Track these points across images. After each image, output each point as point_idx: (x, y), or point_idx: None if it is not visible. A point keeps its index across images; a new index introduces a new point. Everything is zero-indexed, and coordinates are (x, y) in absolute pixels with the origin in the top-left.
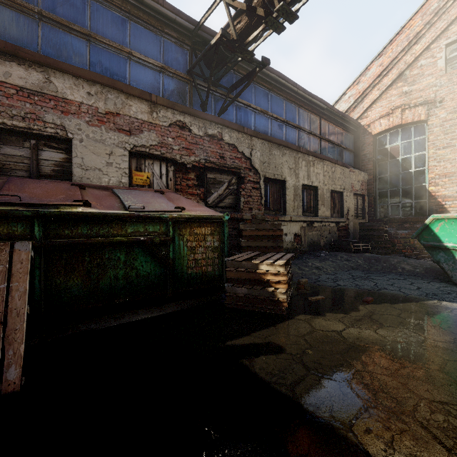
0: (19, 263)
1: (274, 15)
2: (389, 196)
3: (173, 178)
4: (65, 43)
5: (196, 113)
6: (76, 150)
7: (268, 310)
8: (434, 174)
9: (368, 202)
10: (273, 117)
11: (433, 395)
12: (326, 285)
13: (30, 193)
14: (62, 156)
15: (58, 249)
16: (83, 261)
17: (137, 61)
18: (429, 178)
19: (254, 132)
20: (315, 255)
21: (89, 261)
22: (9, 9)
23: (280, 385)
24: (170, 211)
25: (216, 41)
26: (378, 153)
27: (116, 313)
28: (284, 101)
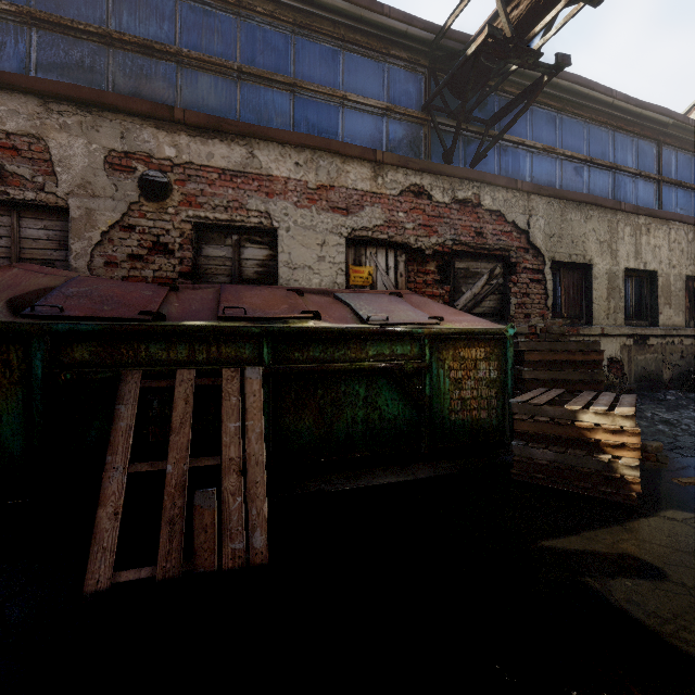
0: (252, 395)
1: None
2: None
3: (404, 272)
4: (266, 103)
5: (440, 169)
6: (282, 243)
7: (599, 493)
8: None
9: None
10: (565, 156)
11: None
12: None
13: (249, 303)
14: (266, 253)
15: (287, 378)
16: (314, 395)
17: (353, 106)
18: None
19: (534, 186)
20: (654, 397)
21: (322, 396)
22: (208, 74)
23: (686, 642)
24: (423, 323)
25: (477, 47)
26: None
27: (347, 470)
28: (586, 124)
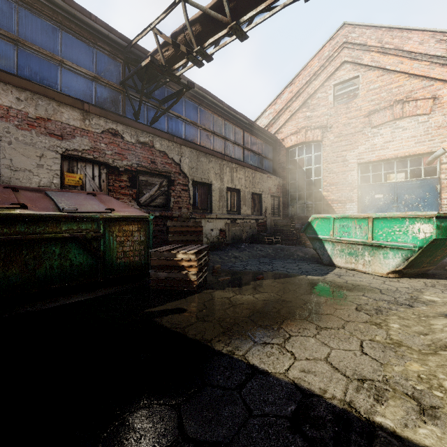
0: None
1: (194, 54)
2: (297, 198)
3: (105, 179)
4: None
5: (128, 123)
6: (4, 151)
7: (183, 288)
8: (326, 183)
9: (283, 202)
10: (202, 128)
11: (264, 322)
12: (236, 270)
13: None
14: None
15: None
16: (20, 254)
17: (69, 69)
18: (323, 185)
19: (183, 141)
20: (237, 247)
21: (26, 254)
22: None
23: (177, 328)
24: (101, 212)
25: (146, 64)
26: (290, 163)
27: (50, 298)
28: (212, 114)
